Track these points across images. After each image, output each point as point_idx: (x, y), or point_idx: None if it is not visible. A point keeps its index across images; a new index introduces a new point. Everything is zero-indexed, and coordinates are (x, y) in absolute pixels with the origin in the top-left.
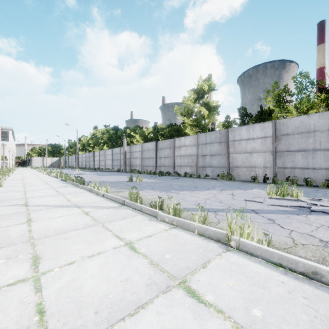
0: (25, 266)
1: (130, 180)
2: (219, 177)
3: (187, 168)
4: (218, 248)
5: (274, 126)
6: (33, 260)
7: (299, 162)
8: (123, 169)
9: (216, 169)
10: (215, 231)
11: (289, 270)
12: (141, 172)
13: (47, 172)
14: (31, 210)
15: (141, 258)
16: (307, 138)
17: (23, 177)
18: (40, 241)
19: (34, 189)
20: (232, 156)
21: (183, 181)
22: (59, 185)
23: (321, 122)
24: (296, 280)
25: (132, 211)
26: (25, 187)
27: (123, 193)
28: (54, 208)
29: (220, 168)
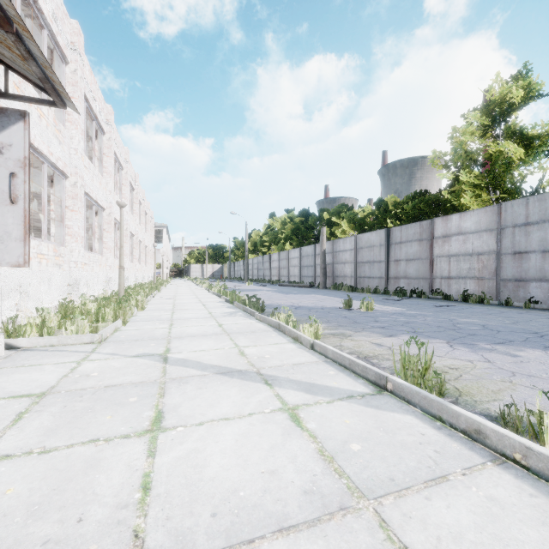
0: None
1: (346, 305)
2: None
3: (469, 283)
4: None
5: None
6: None
7: None
8: (321, 283)
9: None
10: None
11: None
12: (355, 290)
13: (206, 287)
14: (170, 377)
15: None
16: None
17: (175, 294)
18: None
19: (185, 318)
20: None
21: (473, 313)
22: (222, 310)
23: None
24: None
25: (435, 430)
26: (174, 313)
27: (352, 340)
28: (213, 379)
29: None
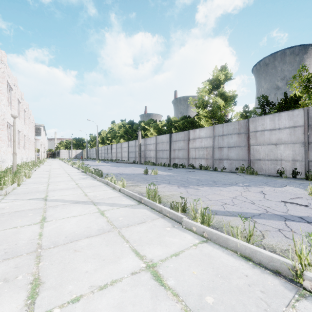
0: (20, 298)
1: (145, 172)
2: (238, 170)
3: (203, 161)
4: (283, 289)
5: (306, 114)
6: (32, 288)
7: None
8: (138, 161)
9: (235, 162)
10: (270, 257)
11: None
12: (155, 164)
13: (71, 164)
14: (48, 206)
15: (170, 299)
16: None
17: (50, 168)
18: (47, 253)
19: (57, 181)
20: (253, 147)
21: (199, 174)
22: (79, 177)
23: None
24: None
25: (150, 212)
26: (50, 179)
27: (139, 187)
28: (70, 205)
29: (239, 161)
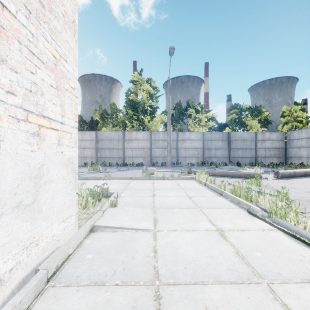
0: None
1: None
2: None
3: None
4: None
5: (96, 134)
6: None
7: (107, 154)
8: None
9: None
10: None
11: (82, 180)
12: None
13: None
14: None
15: None
16: (110, 143)
17: None
18: None
19: None
20: None
21: None
22: None
23: (115, 136)
24: (83, 180)
25: None
26: None
27: None
28: None
29: None
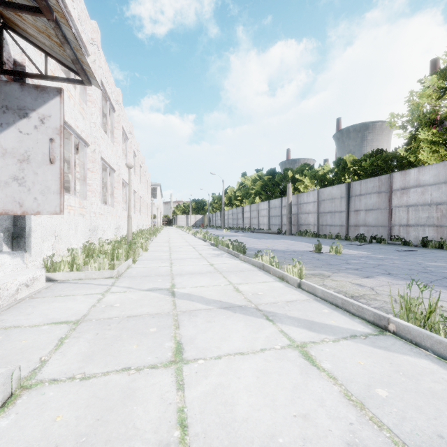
0: None
1: (316, 249)
2: None
3: (427, 230)
4: None
5: None
6: None
7: None
8: (287, 231)
9: None
10: None
11: None
12: (318, 236)
13: (192, 233)
14: (180, 310)
15: None
16: None
17: (169, 238)
18: None
19: (181, 258)
20: None
21: (438, 257)
22: (210, 252)
23: None
24: None
25: None
26: (171, 254)
27: (332, 280)
28: (219, 313)
29: None
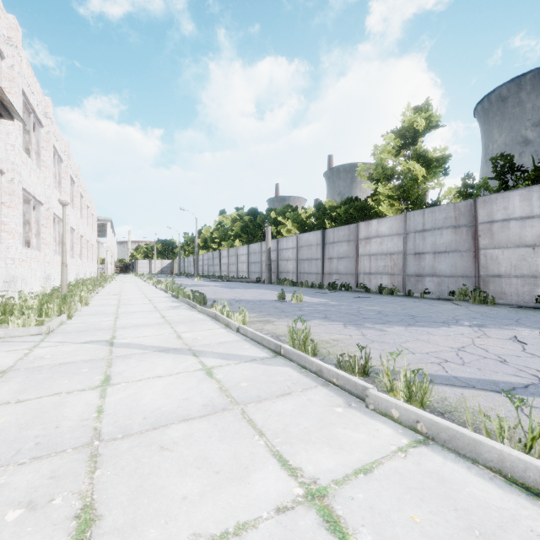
0: None
1: (280, 298)
2: (455, 295)
3: (384, 278)
4: None
5: None
6: (78, 528)
7: None
8: (266, 279)
9: (447, 280)
10: None
11: None
12: (296, 285)
13: (154, 283)
14: (116, 355)
15: None
16: None
17: (121, 290)
18: (111, 450)
19: (131, 312)
20: (485, 253)
21: (379, 302)
22: (167, 304)
23: None
24: None
25: (299, 373)
26: (119, 308)
27: (273, 324)
28: (152, 354)
29: (457, 279)
